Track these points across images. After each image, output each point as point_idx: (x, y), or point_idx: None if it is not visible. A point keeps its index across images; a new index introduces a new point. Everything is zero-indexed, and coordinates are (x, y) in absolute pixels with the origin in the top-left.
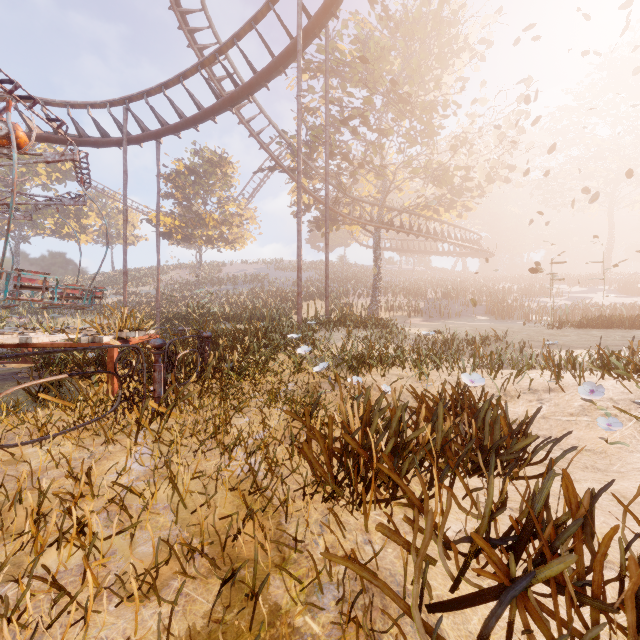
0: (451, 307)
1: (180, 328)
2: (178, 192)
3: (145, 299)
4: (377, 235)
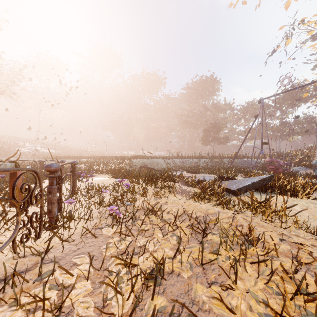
0: None
1: None
2: None
3: None
4: None
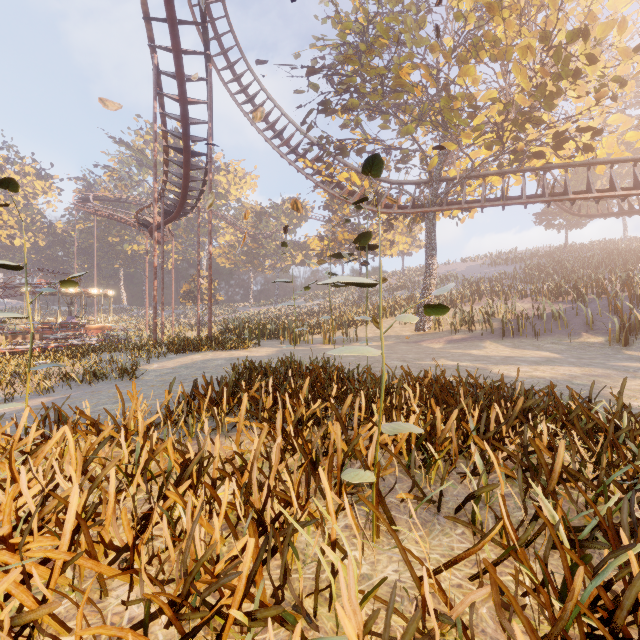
0: (581, 315)
1: (90, 343)
2: (335, 215)
3: (318, 309)
4: (427, 222)
